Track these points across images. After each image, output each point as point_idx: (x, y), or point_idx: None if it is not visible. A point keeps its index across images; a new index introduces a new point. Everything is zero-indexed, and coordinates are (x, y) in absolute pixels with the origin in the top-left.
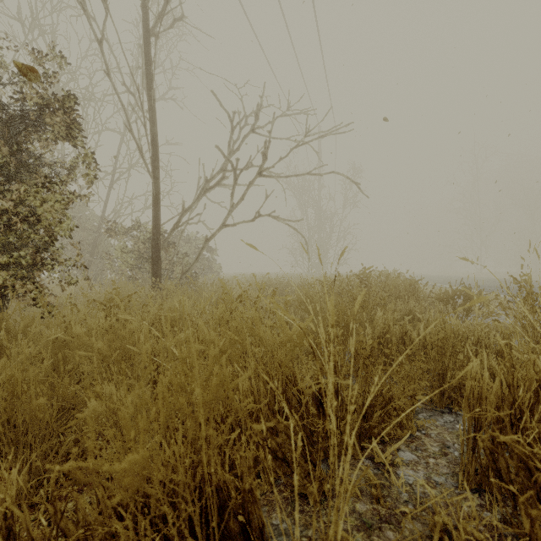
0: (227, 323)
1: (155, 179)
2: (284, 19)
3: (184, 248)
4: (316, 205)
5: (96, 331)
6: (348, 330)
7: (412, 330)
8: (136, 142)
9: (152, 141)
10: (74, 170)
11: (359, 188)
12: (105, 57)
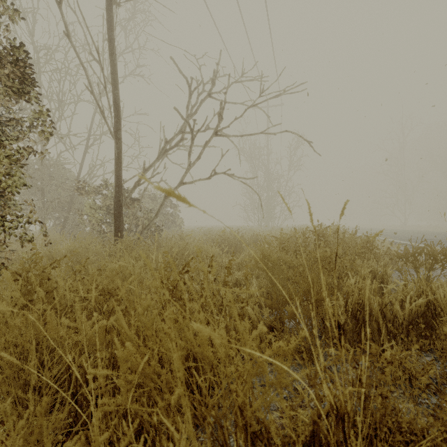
0: (169, 301)
1: (117, 140)
2: (238, 5)
3: (151, 205)
4: (265, 168)
5: (3, 310)
6: (322, 305)
7: (394, 301)
8: (97, 103)
9: (114, 104)
10: (35, 128)
11: (312, 147)
12: (64, 18)
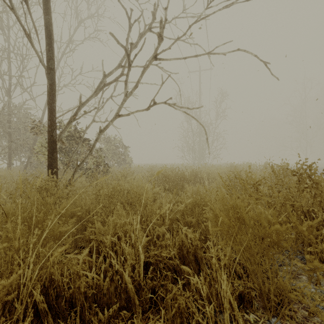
0: None
1: (48, 70)
2: None
3: (105, 146)
4: (198, 118)
5: None
6: None
7: None
8: (21, 24)
9: (45, 30)
10: None
11: (268, 69)
12: None
